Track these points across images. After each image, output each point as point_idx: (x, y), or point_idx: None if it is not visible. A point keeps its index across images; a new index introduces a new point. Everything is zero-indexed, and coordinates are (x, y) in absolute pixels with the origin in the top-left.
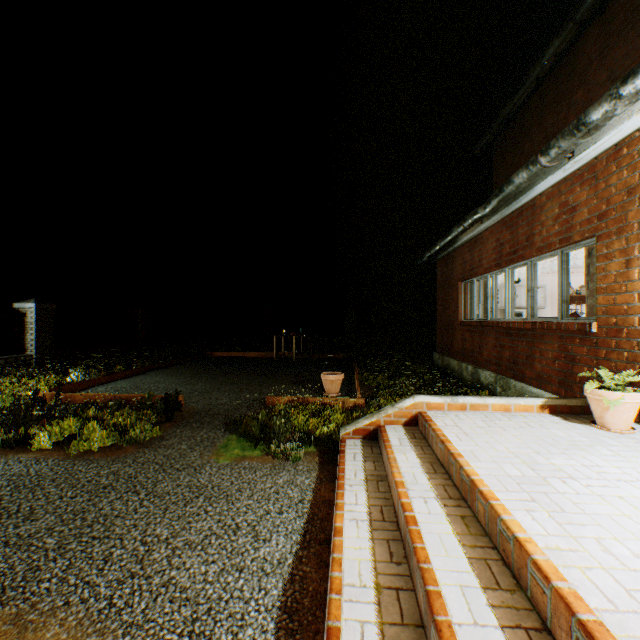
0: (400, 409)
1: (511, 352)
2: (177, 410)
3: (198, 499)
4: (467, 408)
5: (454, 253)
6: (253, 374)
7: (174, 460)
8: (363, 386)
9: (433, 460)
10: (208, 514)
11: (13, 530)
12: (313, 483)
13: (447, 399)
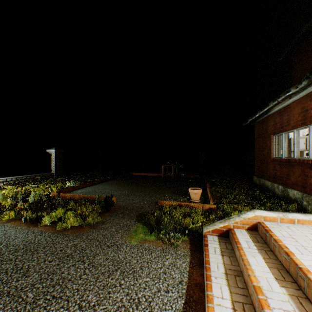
0: (244, 219)
1: None
2: (112, 205)
3: (116, 272)
4: (295, 222)
5: (267, 118)
6: (151, 186)
7: (107, 239)
8: (212, 195)
9: (279, 266)
10: (121, 287)
11: (15, 283)
12: (187, 267)
13: (279, 215)
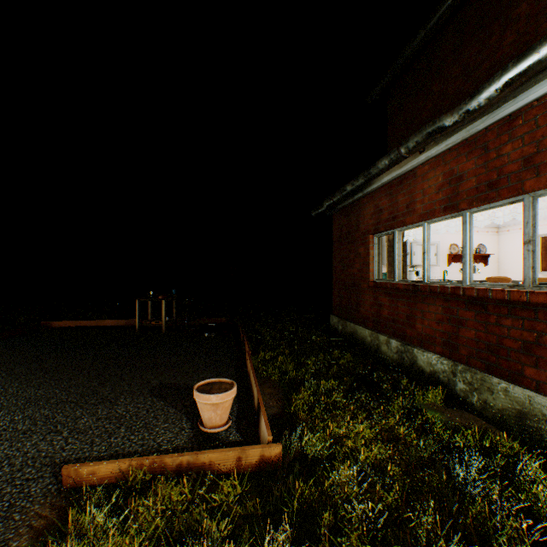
0: None
1: (484, 333)
2: None
3: None
4: None
5: (362, 201)
6: (86, 368)
7: None
8: (261, 381)
9: None
10: None
11: None
12: None
13: None
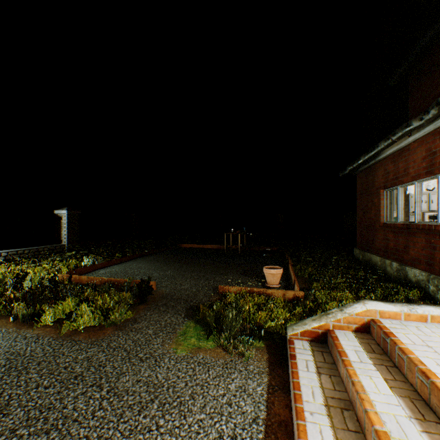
0: (350, 315)
1: None
2: (150, 293)
3: (152, 405)
4: (428, 319)
5: (375, 165)
6: (209, 263)
7: (139, 347)
8: (297, 277)
9: (411, 393)
10: (159, 431)
11: None
12: (265, 393)
13: (403, 308)
